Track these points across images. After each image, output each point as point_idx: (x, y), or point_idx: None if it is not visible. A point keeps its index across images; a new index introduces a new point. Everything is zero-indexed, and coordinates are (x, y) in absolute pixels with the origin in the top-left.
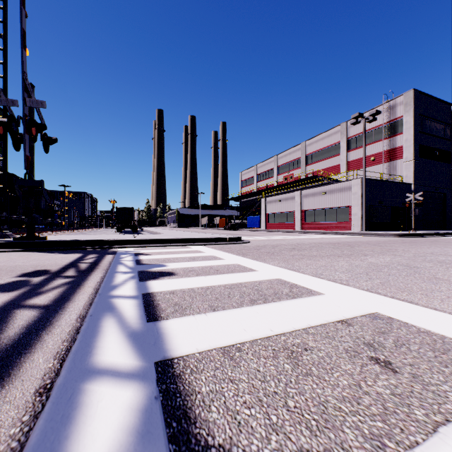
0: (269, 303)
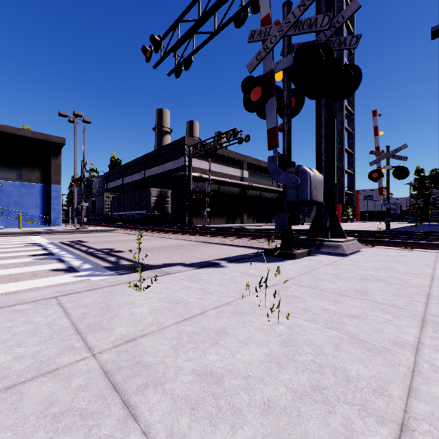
0: (1, 251)
